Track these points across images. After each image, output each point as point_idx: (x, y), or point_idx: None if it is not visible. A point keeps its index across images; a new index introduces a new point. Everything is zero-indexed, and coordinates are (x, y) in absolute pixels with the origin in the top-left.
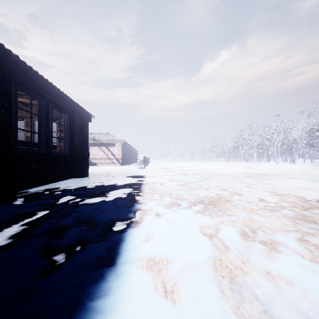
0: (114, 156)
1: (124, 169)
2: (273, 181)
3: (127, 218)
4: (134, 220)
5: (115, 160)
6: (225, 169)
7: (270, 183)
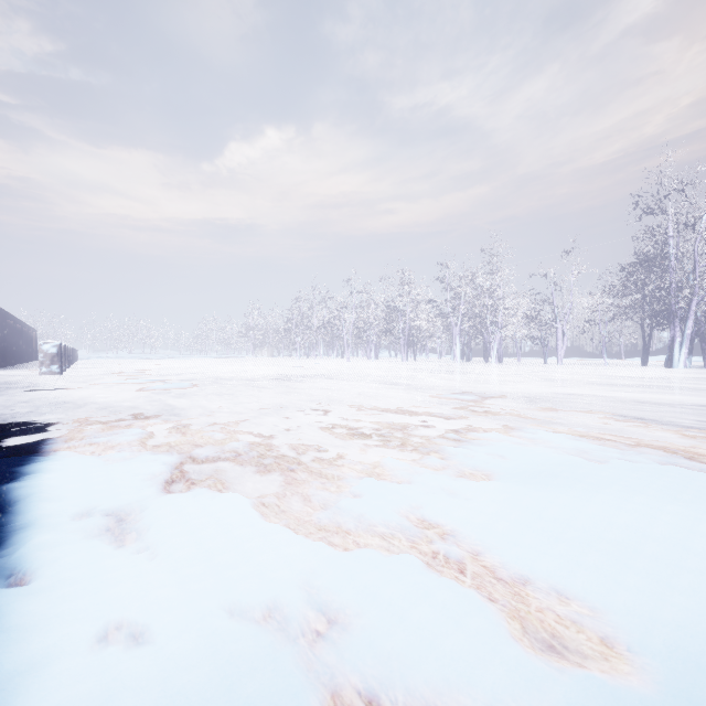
0: None
1: None
2: (302, 383)
3: (39, 431)
4: (51, 433)
5: None
6: (253, 371)
7: (294, 386)
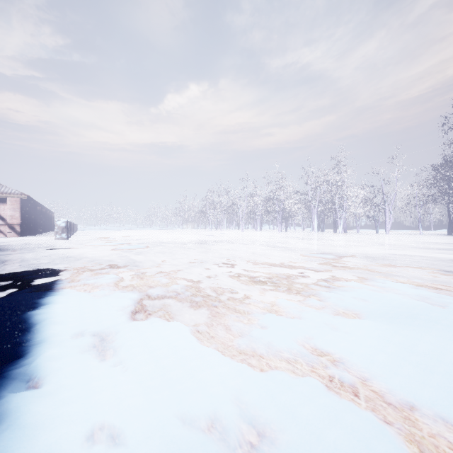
0: (3, 220)
1: (29, 241)
2: (214, 246)
3: (53, 275)
4: (60, 276)
5: (7, 228)
6: (183, 238)
7: (209, 247)
